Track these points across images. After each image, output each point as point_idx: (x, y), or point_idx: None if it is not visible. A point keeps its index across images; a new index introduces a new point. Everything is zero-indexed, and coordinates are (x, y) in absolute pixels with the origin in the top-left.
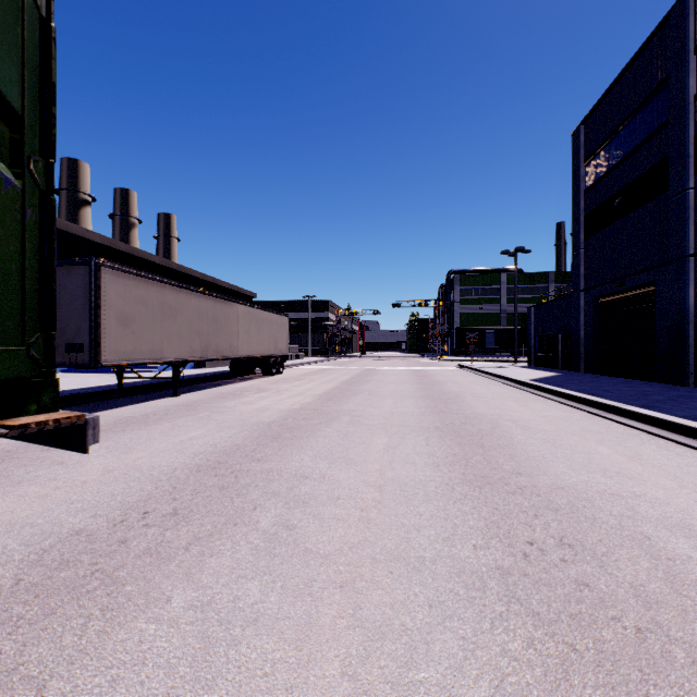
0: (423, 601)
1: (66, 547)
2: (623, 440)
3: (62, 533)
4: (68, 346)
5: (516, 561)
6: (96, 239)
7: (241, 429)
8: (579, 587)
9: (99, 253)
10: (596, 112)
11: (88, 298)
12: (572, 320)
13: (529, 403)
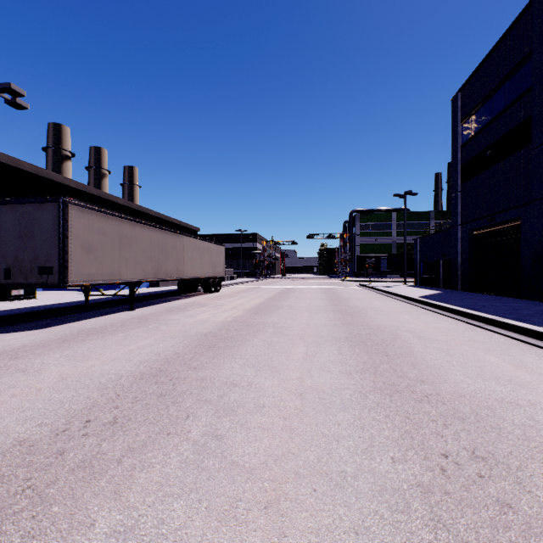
0: (348, 527)
1: (6, 459)
2: (506, 349)
3: (6, 443)
4: (40, 270)
5: (435, 476)
6: (72, 184)
7: (182, 339)
8: (503, 509)
9: (75, 195)
10: (471, 82)
11: (57, 230)
12: (451, 249)
13: (421, 316)
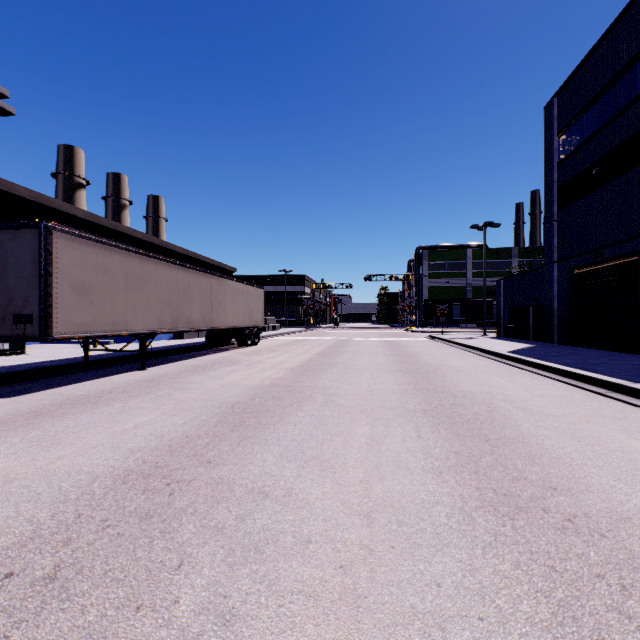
0: None
1: None
2: None
3: None
4: (15, 318)
5: None
6: (79, 214)
7: (199, 413)
8: None
9: (83, 228)
10: (570, 83)
11: (37, 265)
12: (544, 292)
13: (517, 378)
